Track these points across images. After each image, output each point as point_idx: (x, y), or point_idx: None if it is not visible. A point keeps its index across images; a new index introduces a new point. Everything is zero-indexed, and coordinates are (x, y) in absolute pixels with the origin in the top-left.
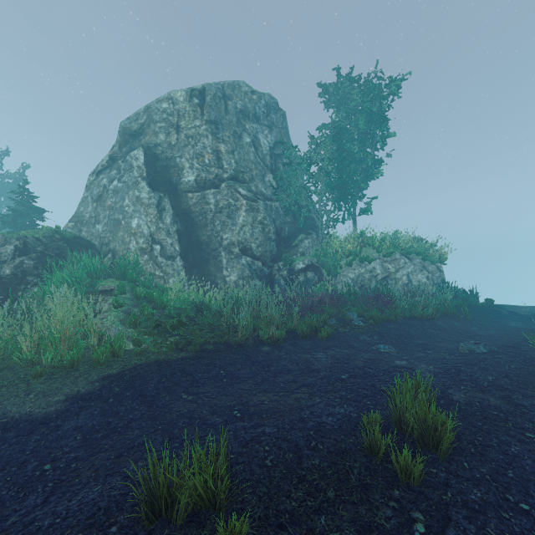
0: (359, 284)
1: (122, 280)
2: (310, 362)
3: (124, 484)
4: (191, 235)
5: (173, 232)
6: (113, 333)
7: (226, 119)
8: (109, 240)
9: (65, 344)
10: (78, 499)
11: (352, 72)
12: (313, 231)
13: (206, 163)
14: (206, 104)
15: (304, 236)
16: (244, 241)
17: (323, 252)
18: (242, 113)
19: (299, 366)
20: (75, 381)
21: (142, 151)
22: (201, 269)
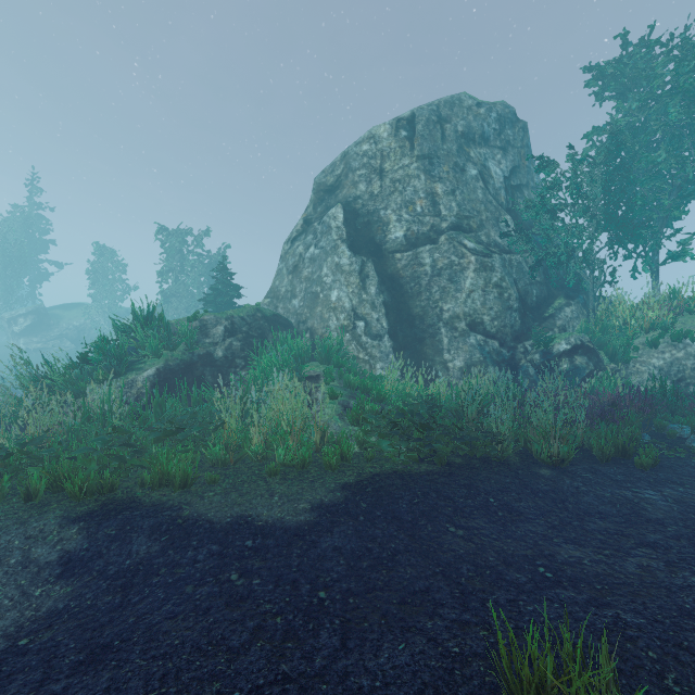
0: (672, 377)
1: (326, 364)
2: (636, 504)
3: (436, 651)
4: (400, 307)
5: (379, 305)
6: (333, 429)
7: (442, 150)
8: (307, 317)
9: (294, 440)
10: (385, 656)
11: (651, 32)
12: (577, 294)
13: (417, 212)
14: (417, 134)
15: (564, 302)
16: (472, 312)
17: (601, 325)
18: (464, 137)
19: (618, 509)
20: (313, 486)
21: (341, 208)
22: (413, 351)
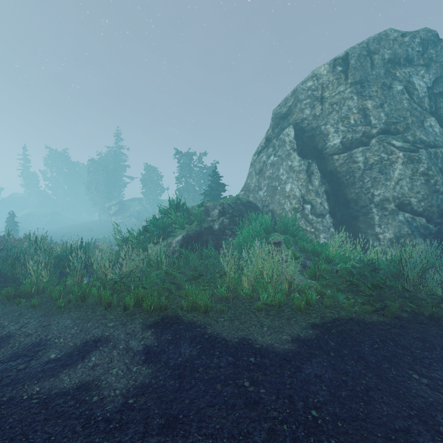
0: None
1: (284, 234)
2: None
3: None
4: (338, 194)
5: (321, 193)
6: (296, 281)
7: (372, 75)
8: (269, 202)
9: (272, 288)
10: None
11: None
12: None
13: (351, 124)
14: (350, 67)
15: None
16: (400, 196)
17: None
18: (390, 62)
19: None
20: (289, 323)
21: (292, 128)
22: (349, 226)
